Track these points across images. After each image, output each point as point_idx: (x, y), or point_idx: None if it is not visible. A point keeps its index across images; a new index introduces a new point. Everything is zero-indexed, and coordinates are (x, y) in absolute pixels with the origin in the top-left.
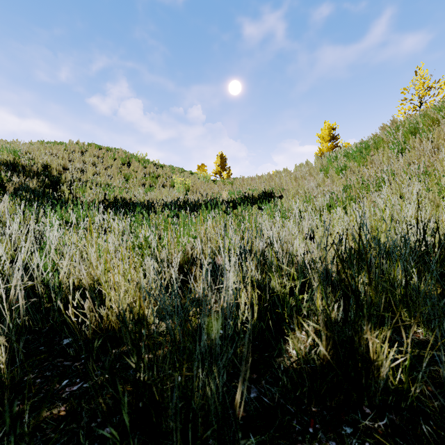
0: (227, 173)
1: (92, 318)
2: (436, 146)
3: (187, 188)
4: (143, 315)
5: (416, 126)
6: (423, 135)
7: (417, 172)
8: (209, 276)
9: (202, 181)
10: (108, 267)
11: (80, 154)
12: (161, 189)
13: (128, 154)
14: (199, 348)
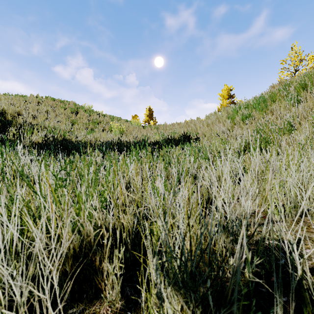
0: (154, 121)
1: None
2: None
3: (122, 132)
4: None
5: (306, 83)
6: (312, 90)
7: None
8: None
9: (134, 126)
10: None
11: (37, 104)
12: (101, 132)
13: (77, 105)
14: None
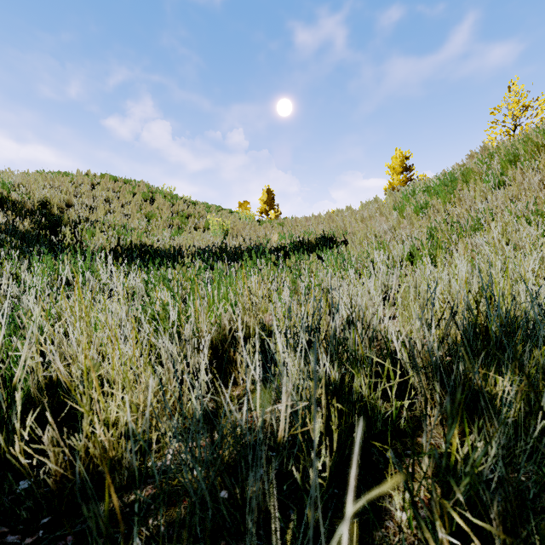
0: (275, 212)
1: (59, 457)
2: (544, 178)
3: (225, 231)
4: (134, 479)
5: (516, 153)
6: (525, 165)
7: (525, 211)
8: (258, 390)
9: (245, 221)
10: (103, 352)
11: (90, 187)
12: (193, 232)
13: (151, 187)
14: (240, 501)
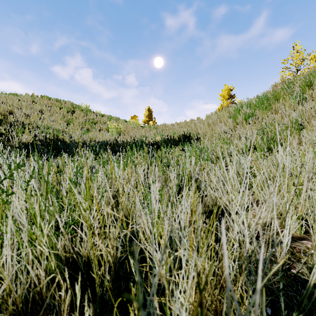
0: (153, 122)
1: None
2: None
3: (119, 132)
4: None
5: (311, 80)
6: None
7: None
8: None
9: (133, 126)
10: None
11: (31, 103)
12: (97, 132)
13: (74, 104)
14: None
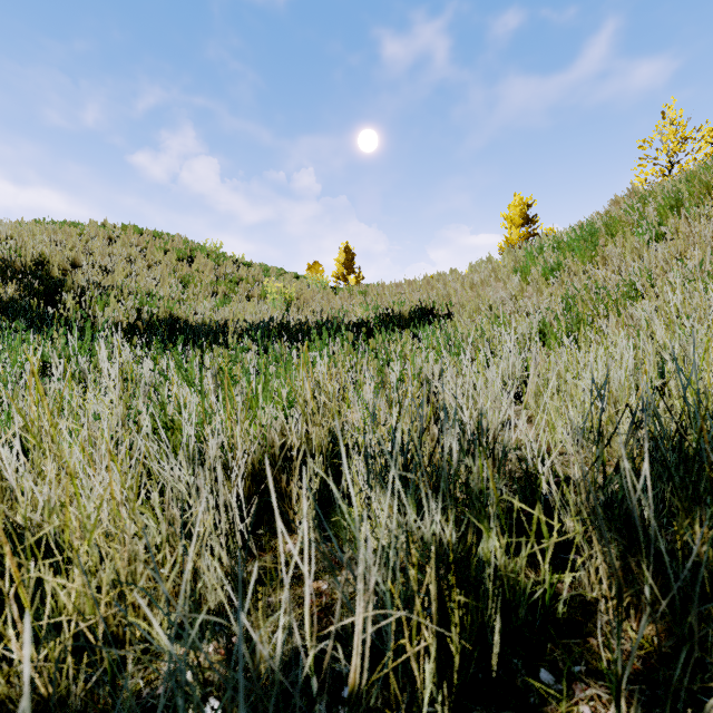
0: (356, 277)
1: None
2: None
3: (288, 301)
4: None
5: (678, 197)
6: (691, 212)
7: (699, 272)
8: (308, 594)
9: (315, 289)
10: None
11: (106, 242)
12: (244, 302)
13: (190, 243)
14: None
